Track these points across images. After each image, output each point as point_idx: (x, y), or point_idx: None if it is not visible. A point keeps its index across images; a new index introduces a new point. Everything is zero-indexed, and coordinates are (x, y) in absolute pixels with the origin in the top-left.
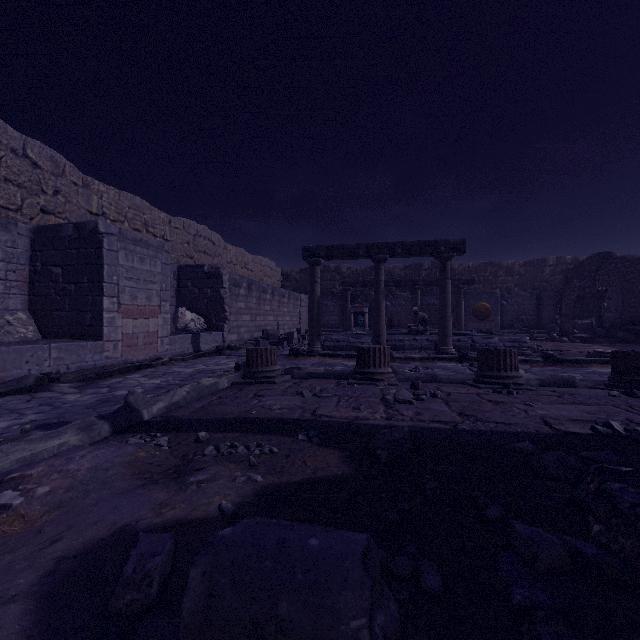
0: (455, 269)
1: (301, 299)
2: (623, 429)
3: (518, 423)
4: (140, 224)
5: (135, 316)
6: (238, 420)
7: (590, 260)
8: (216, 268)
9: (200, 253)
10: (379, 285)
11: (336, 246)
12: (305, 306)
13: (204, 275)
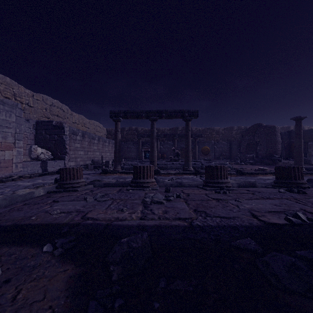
0: (193, 130)
1: None
2: (306, 218)
3: (235, 217)
4: (10, 94)
5: None
6: (9, 228)
7: (252, 127)
8: (60, 123)
9: (54, 116)
10: (153, 133)
11: (129, 111)
12: None
13: (53, 127)
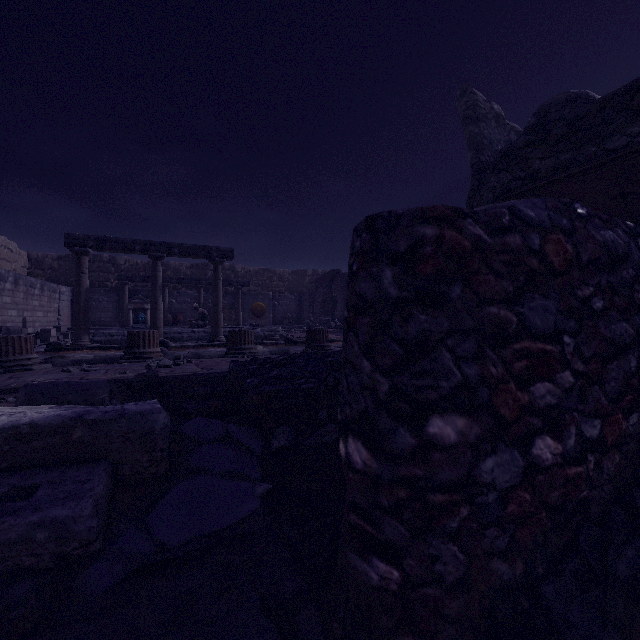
0: (239, 272)
1: (61, 291)
2: None
3: None
4: None
5: None
6: None
7: (329, 274)
8: None
9: None
10: (156, 281)
11: (109, 238)
12: (67, 300)
13: None
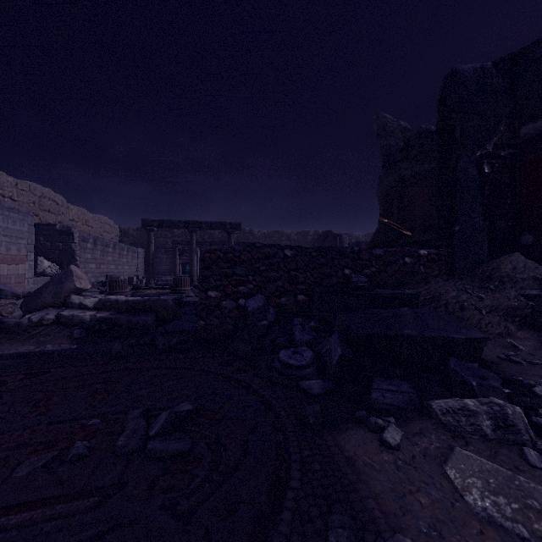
0: (256, 234)
1: (138, 252)
2: None
3: None
4: None
5: (9, 262)
6: None
7: (323, 234)
8: (68, 227)
9: (45, 211)
10: (192, 246)
11: (165, 220)
12: (142, 258)
13: (56, 232)
